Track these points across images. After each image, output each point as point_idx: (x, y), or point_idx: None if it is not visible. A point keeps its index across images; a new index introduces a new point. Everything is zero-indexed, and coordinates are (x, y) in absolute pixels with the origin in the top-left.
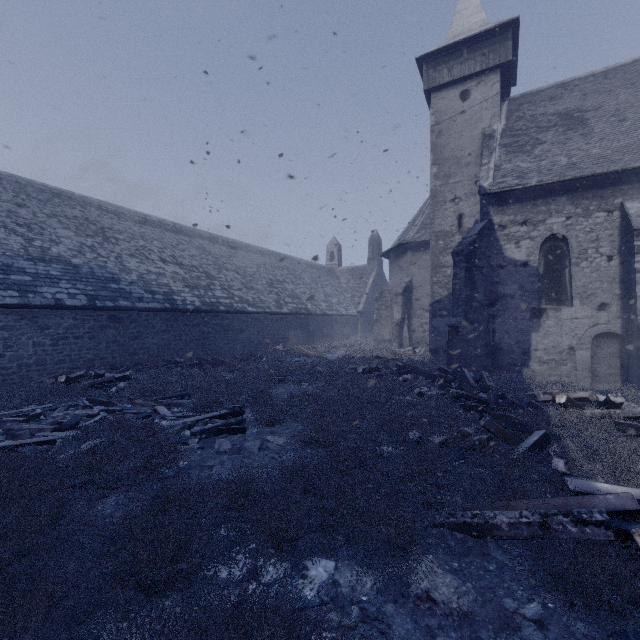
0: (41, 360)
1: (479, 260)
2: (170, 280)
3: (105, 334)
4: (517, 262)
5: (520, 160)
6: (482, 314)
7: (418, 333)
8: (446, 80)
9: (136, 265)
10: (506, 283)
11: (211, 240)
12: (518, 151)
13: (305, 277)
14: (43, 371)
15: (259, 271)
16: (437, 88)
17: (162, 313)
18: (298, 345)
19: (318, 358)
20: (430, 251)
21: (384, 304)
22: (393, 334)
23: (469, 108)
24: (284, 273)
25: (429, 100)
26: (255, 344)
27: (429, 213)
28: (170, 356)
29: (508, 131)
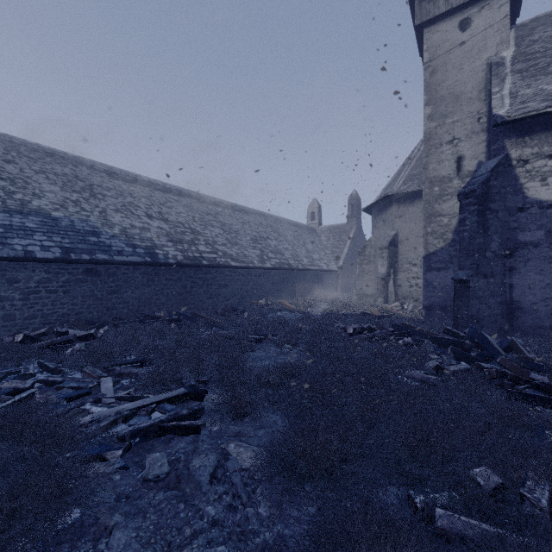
0: (9, 315)
1: (493, 202)
2: (154, 234)
3: (81, 288)
4: (543, 203)
5: (543, 83)
6: (497, 266)
7: (404, 288)
8: (442, 10)
9: (120, 220)
10: (528, 229)
11: (199, 199)
12: (538, 74)
13: (288, 234)
14: (11, 327)
15: (244, 228)
16: (431, 21)
17: (142, 267)
18: (281, 299)
19: (301, 313)
20: (423, 199)
21: (367, 259)
22: (378, 289)
23: (470, 38)
24: (268, 230)
25: (421, 38)
26: (238, 298)
27: (415, 164)
28: (151, 310)
29: (521, 56)
